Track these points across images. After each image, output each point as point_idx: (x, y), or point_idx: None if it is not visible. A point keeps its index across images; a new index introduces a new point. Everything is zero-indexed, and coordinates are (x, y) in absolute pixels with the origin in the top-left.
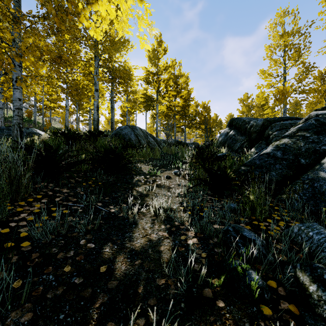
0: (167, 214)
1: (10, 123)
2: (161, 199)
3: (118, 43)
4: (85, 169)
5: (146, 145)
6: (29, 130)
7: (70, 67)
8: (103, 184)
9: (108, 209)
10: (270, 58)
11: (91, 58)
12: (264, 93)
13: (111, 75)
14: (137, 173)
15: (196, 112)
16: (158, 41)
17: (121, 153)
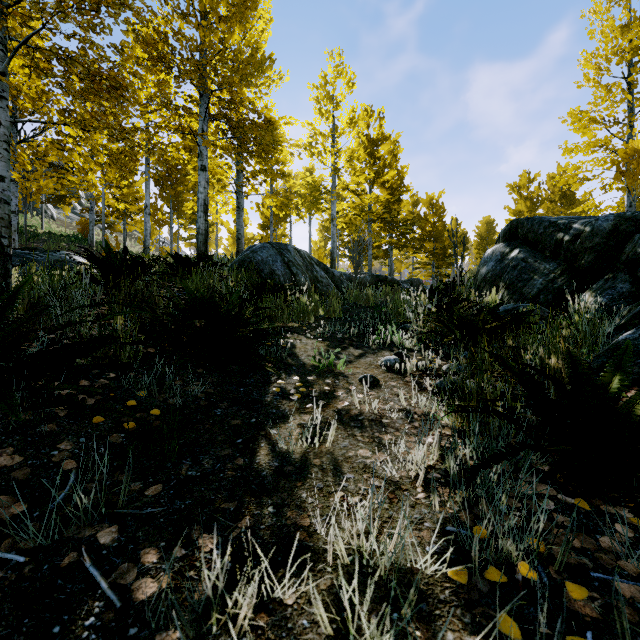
0: (400, 632)
1: (43, 244)
2: (357, 496)
3: (248, 62)
4: (128, 359)
5: (310, 287)
6: (55, 256)
7: (130, 104)
8: (165, 415)
9: (127, 579)
10: (595, 82)
11: (190, 97)
12: (565, 170)
13: (237, 139)
14: (282, 365)
15: (414, 217)
16: (336, 65)
17: (240, 308)
